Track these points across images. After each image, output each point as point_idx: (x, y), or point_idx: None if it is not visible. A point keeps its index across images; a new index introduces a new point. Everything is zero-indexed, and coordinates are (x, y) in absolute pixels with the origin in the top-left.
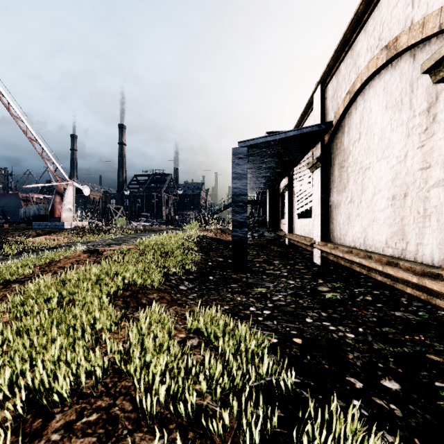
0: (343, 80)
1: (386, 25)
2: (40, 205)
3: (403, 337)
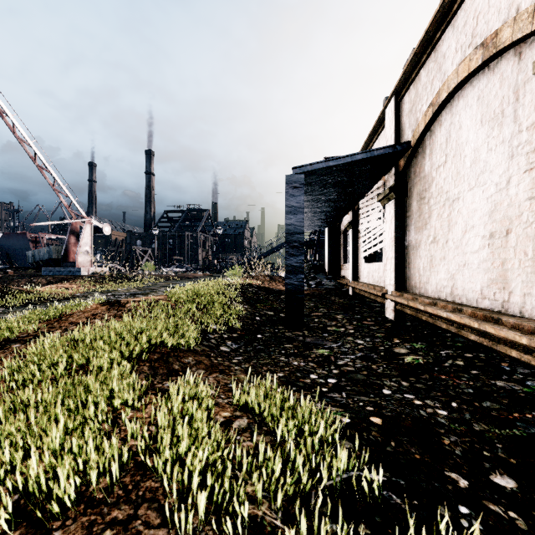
0: (423, 90)
1: (482, 17)
2: (52, 247)
3: (511, 415)
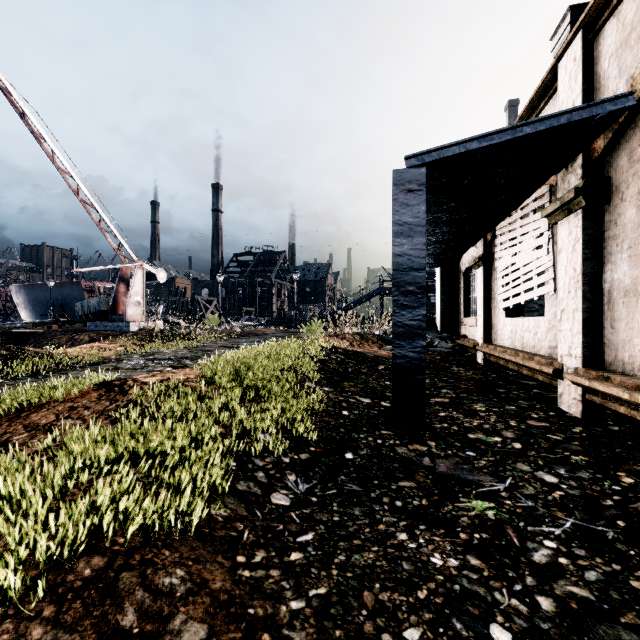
0: None
1: None
2: (101, 297)
3: None
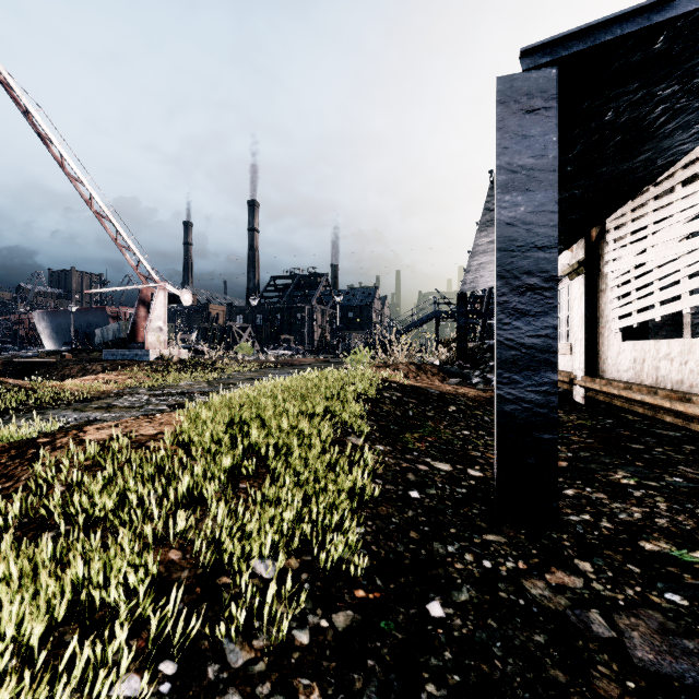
0: None
1: None
2: (121, 323)
3: None
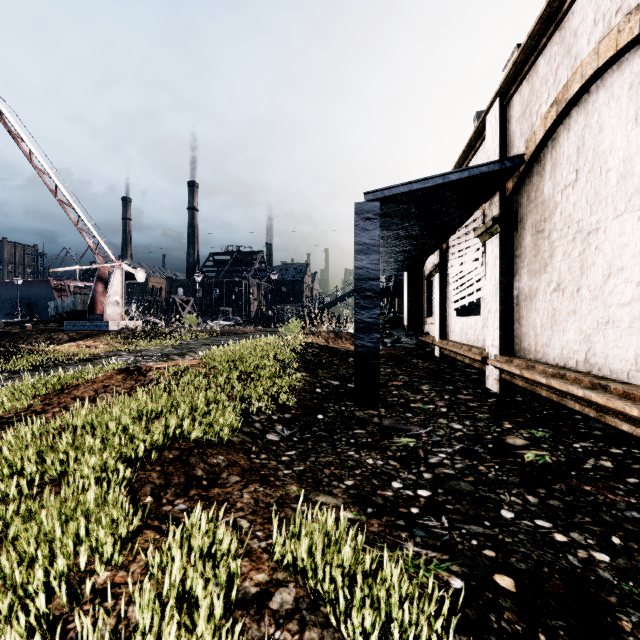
0: (542, 85)
1: None
2: (76, 297)
3: None
